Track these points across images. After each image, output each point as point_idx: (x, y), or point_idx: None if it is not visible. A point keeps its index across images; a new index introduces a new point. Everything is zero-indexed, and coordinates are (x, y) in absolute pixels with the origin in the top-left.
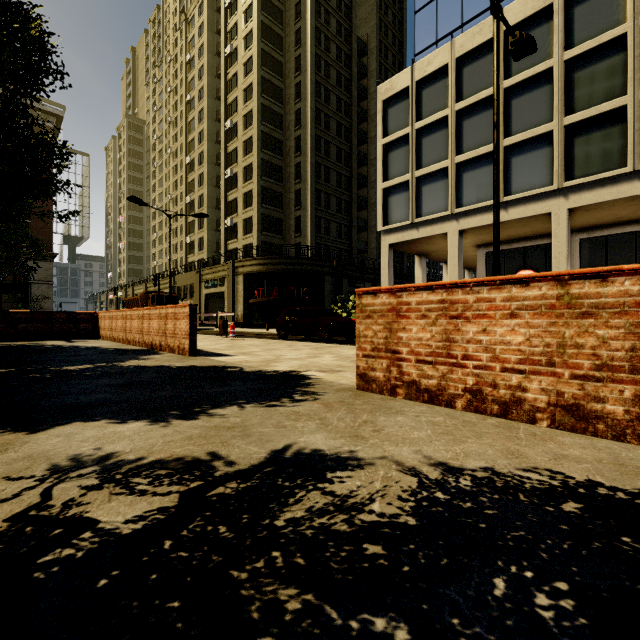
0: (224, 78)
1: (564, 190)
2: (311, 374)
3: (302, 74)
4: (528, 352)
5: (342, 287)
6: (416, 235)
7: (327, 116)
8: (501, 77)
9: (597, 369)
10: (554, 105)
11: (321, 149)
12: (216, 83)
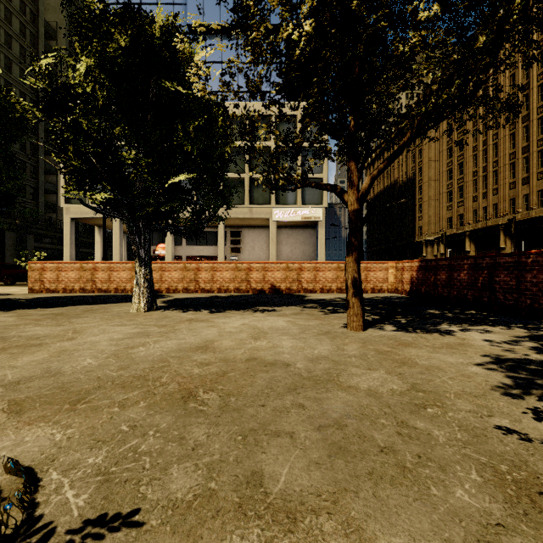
0: None
1: None
2: (6, 293)
3: None
4: (75, 278)
5: (27, 243)
6: (92, 215)
7: (8, 82)
8: None
9: (87, 281)
10: None
11: None
12: None
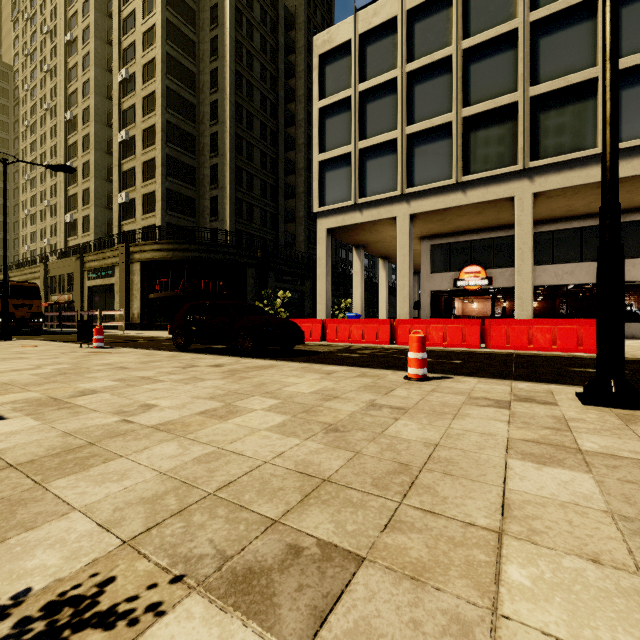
0: (117, 15)
1: (529, 171)
2: None
3: (219, 27)
4: None
5: (268, 282)
6: (359, 219)
7: (250, 84)
8: (459, 36)
9: None
10: (519, 72)
11: (243, 120)
12: (107, 23)
